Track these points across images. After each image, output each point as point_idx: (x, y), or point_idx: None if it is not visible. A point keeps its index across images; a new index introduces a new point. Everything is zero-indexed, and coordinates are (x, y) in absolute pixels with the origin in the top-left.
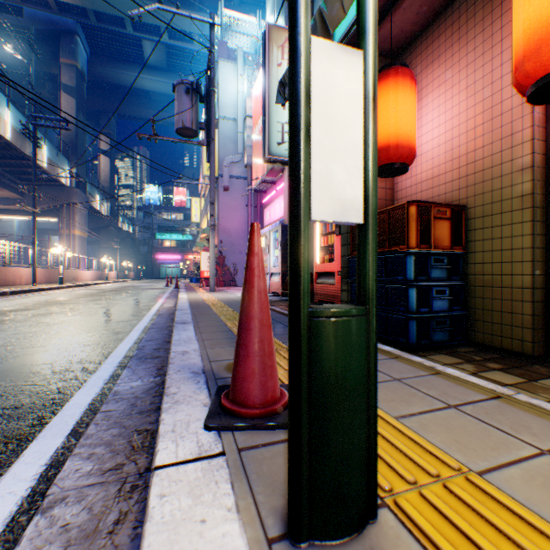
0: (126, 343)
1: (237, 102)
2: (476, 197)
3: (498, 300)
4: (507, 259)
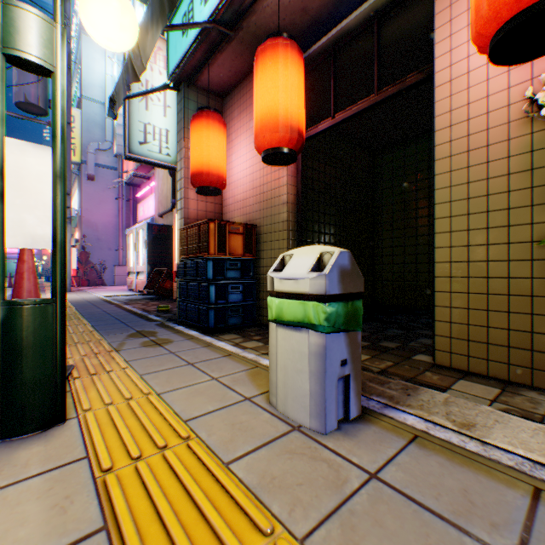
0: None
1: (106, 85)
2: (265, 218)
3: None
4: None
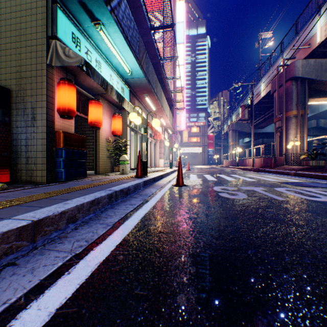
0: (149, 205)
1: None
2: None
3: None
4: None
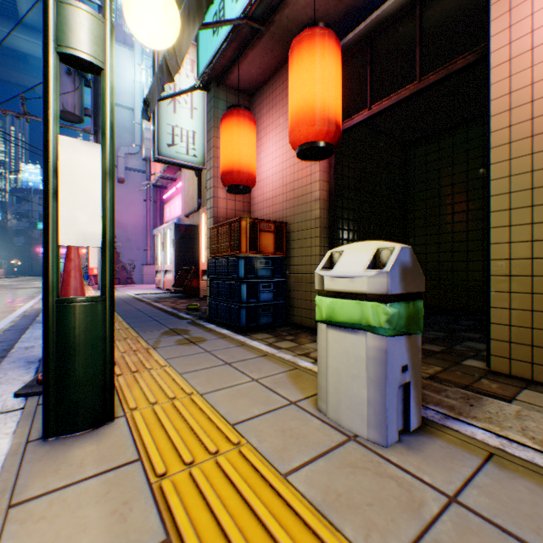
0: None
1: (135, 91)
2: (295, 216)
3: (305, 292)
4: (309, 263)
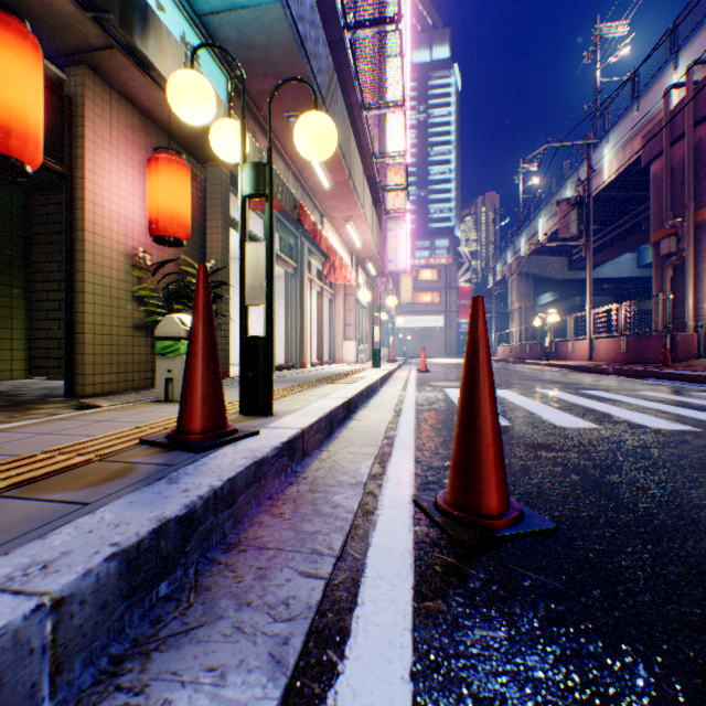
0: None
1: None
2: None
3: None
4: None
